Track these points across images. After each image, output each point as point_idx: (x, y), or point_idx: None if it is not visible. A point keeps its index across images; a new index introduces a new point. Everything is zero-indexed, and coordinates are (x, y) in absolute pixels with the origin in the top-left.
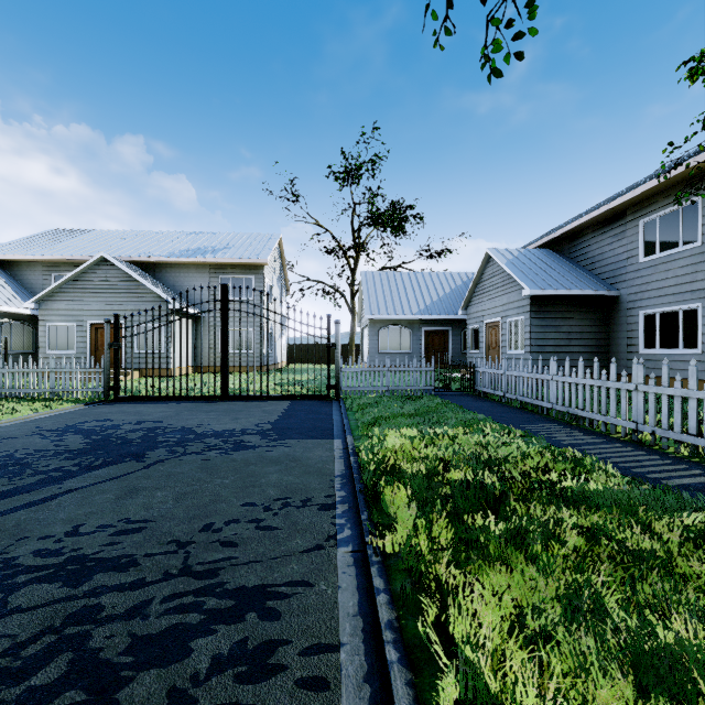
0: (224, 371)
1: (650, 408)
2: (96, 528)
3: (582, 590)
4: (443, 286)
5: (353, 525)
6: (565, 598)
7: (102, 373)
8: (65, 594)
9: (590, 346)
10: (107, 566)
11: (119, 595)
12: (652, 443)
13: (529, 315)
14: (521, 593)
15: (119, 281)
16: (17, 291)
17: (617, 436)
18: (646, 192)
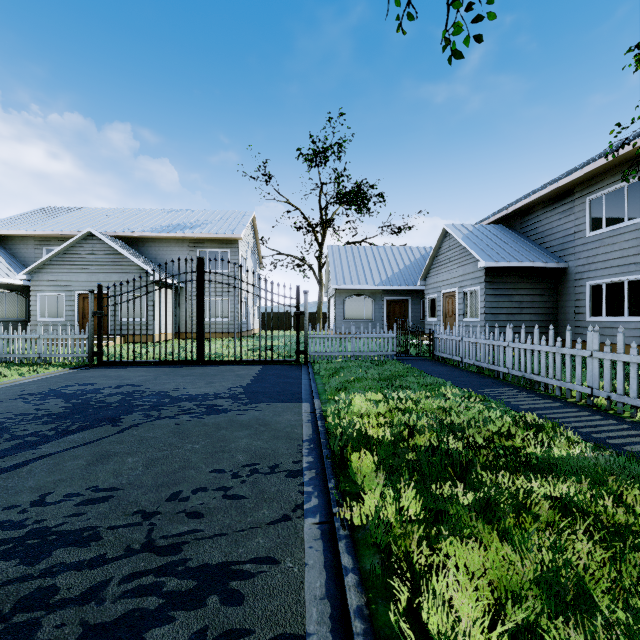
0: (200, 338)
1: (605, 374)
2: (63, 497)
3: (561, 572)
4: (403, 259)
5: (320, 494)
6: (543, 580)
7: (87, 340)
8: (20, 573)
9: (541, 314)
10: (68, 540)
11: (76, 574)
12: (607, 407)
13: (483, 286)
14: (497, 574)
15: (105, 254)
16: (11, 263)
17: (572, 401)
18: (593, 171)
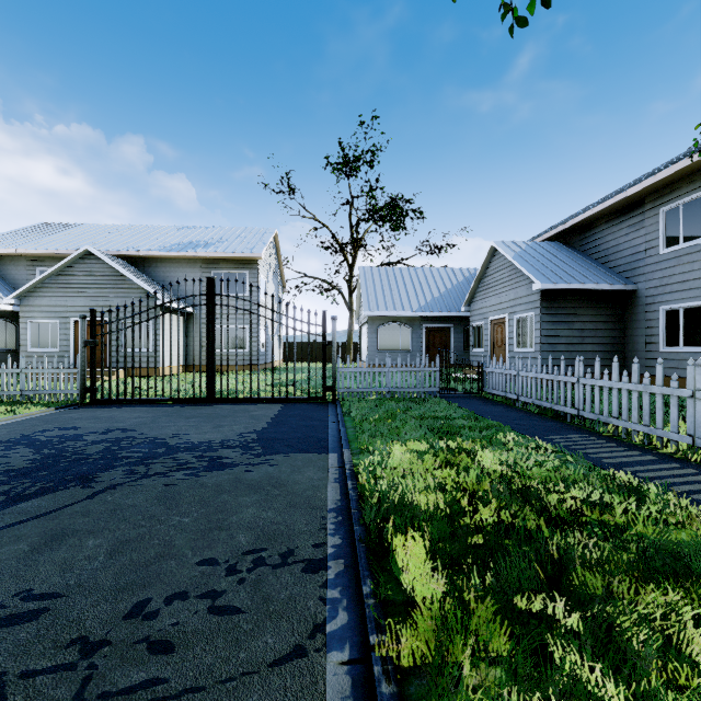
0: (210, 372)
1: None
2: None
3: None
4: (444, 282)
5: (350, 603)
6: None
7: (77, 374)
8: None
9: (605, 344)
10: None
11: None
12: None
13: (539, 311)
14: None
15: (105, 276)
16: None
17: (666, 452)
18: (669, 177)
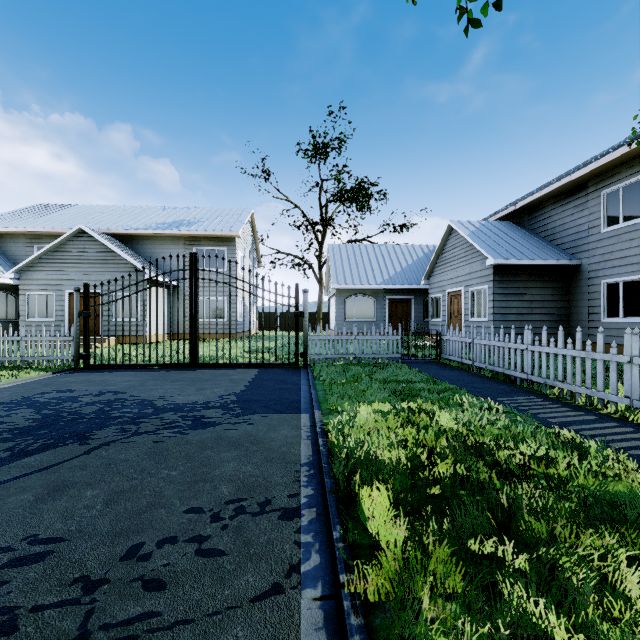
0: (193, 339)
1: None
2: None
3: None
4: (405, 258)
5: (322, 547)
6: None
7: (72, 342)
8: None
9: (552, 314)
10: None
11: None
12: None
13: (492, 284)
14: None
15: (96, 252)
16: None
17: (606, 412)
18: (609, 162)
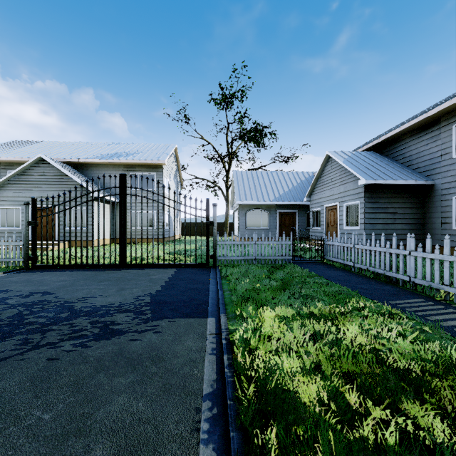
0: (122, 244)
1: None
2: None
3: None
4: (291, 181)
5: None
6: None
7: (22, 246)
8: None
9: (411, 224)
10: None
11: None
12: None
13: (363, 200)
14: None
15: (53, 175)
16: None
17: None
18: None
